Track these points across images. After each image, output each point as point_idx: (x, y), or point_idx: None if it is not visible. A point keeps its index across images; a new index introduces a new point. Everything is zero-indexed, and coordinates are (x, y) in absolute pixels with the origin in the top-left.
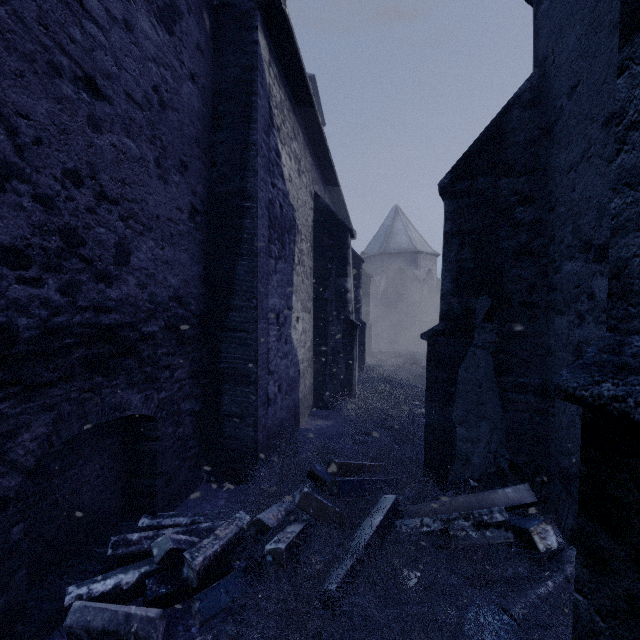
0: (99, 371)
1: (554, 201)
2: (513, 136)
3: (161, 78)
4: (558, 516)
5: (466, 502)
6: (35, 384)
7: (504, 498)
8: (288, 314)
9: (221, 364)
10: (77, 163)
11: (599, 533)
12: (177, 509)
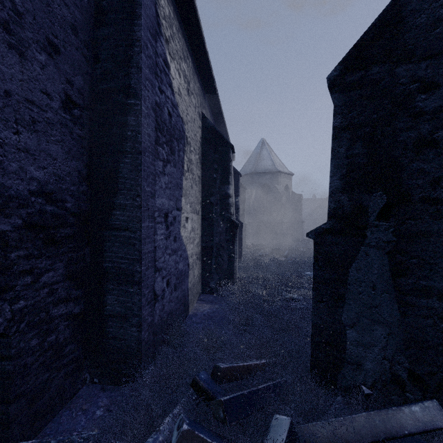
0: None
1: None
2: (413, 18)
3: None
4: None
5: (368, 423)
6: None
7: (413, 419)
8: (177, 214)
9: (105, 263)
10: None
11: None
12: (46, 426)
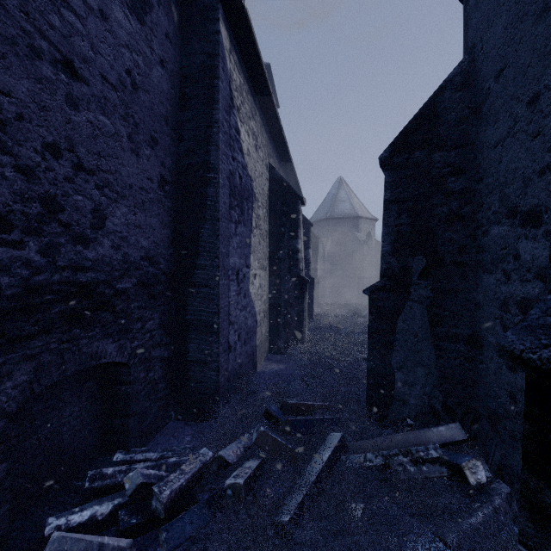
0: (77, 324)
1: (482, 172)
2: (445, 115)
3: (133, 63)
4: (486, 452)
5: (404, 439)
6: (17, 337)
7: (438, 436)
8: (247, 271)
9: (187, 316)
10: (56, 137)
11: (544, 490)
12: (148, 444)
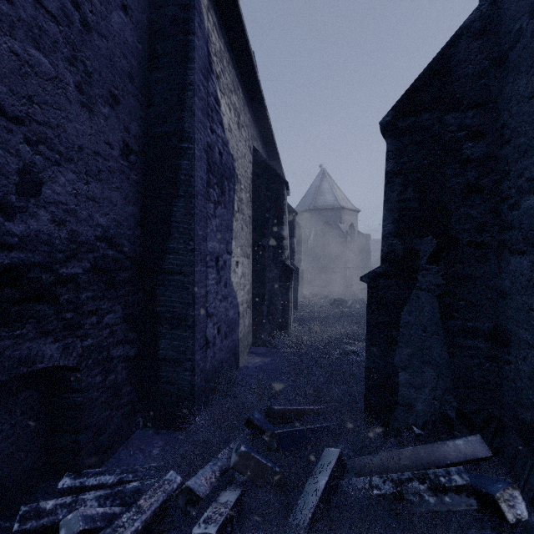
0: None
1: (509, 133)
2: (461, 68)
3: None
4: (516, 472)
5: (414, 455)
6: None
7: (455, 451)
8: (228, 258)
9: (158, 307)
10: None
11: None
12: (107, 461)
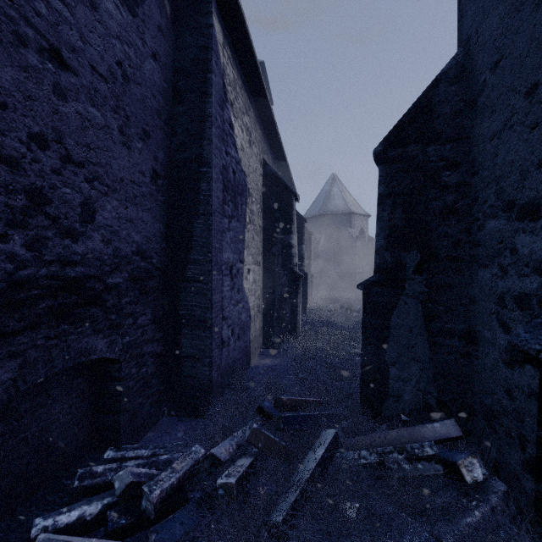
0: (65, 319)
1: (478, 166)
2: (440, 108)
3: (124, 54)
4: (482, 449)
5: (399, 435)
6: (0, 333)
7: (433, 432)
8: (240, 266)
9: (180, 311)
10: (43, 128)
11: None
12: (140, 441)
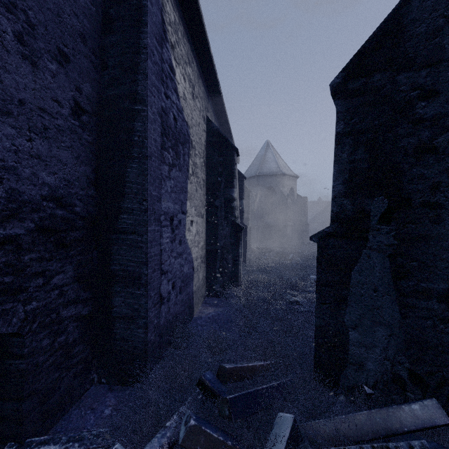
0: None
1: None
2: (413, 27)
3: None
4: None
5: (369, 420)
6: None
7: (412, 417)
8: (182, 218)
9: (112, 266)
10: None
11: None
12: (57, 424)
